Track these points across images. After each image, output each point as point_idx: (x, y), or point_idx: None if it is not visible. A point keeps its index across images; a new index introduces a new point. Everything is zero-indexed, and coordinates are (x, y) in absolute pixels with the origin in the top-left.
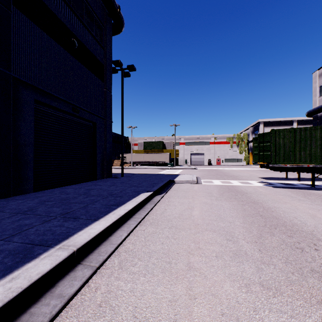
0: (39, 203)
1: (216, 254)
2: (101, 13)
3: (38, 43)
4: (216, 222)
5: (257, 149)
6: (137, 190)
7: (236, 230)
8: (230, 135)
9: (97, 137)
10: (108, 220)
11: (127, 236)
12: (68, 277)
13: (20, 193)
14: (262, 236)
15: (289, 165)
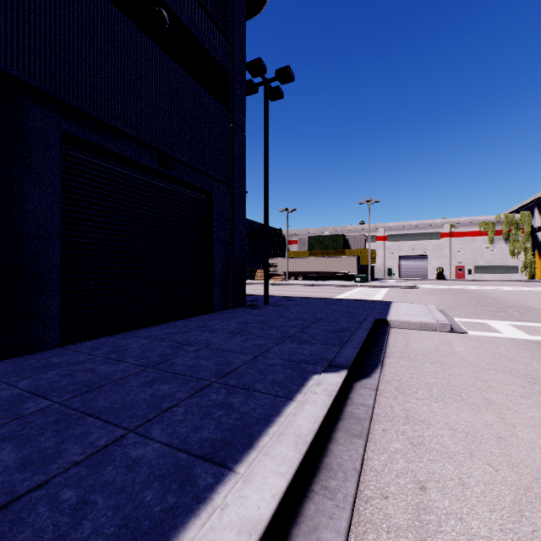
0: (13, 400)
1: None
2: None
3: (75, 6)
4: None
5: None
6: (297, 359)
7: None
8: (487, 218)
9: (215, 223)
10: None
11: None
12: None
13: (25, 351)
14: None
15: None
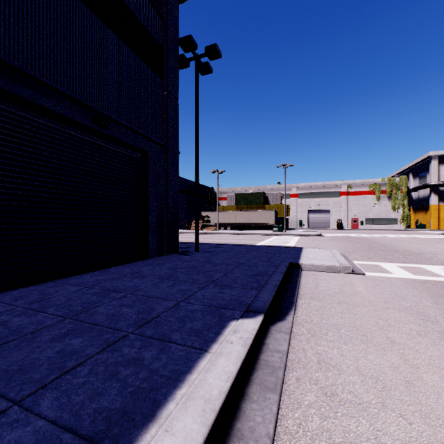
0: None
1: None
2: None
3: None
4: None
5: None
6: (217, 304)
7: None
8: (375, 180)
9: (150, 179)
10: None
11: None
12: None
13: None
14: None
15: None
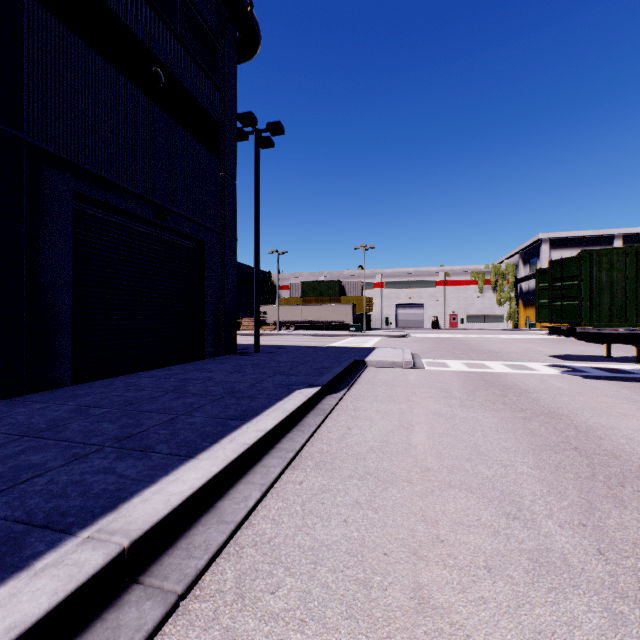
0: (77, 410)
1: (487, 562)
2: (215, 16)
3: (83, 75)
4: (471, 465)
5: (545, 294)
6: (286, 384)
7: (524, 487)
8: (478, 267)
9: (206, 271)
10: (217, 457)
11: (261, 499)
12: (98, 630)
13: (43, 388)
14: (596, 508)
15: (624, 330)
